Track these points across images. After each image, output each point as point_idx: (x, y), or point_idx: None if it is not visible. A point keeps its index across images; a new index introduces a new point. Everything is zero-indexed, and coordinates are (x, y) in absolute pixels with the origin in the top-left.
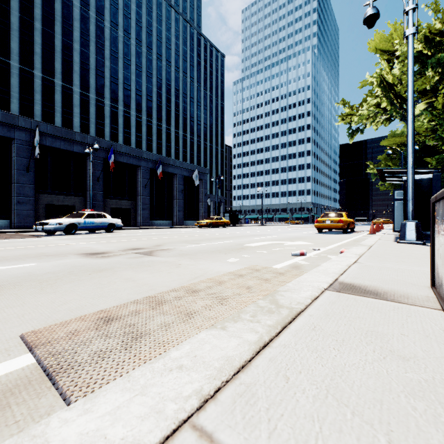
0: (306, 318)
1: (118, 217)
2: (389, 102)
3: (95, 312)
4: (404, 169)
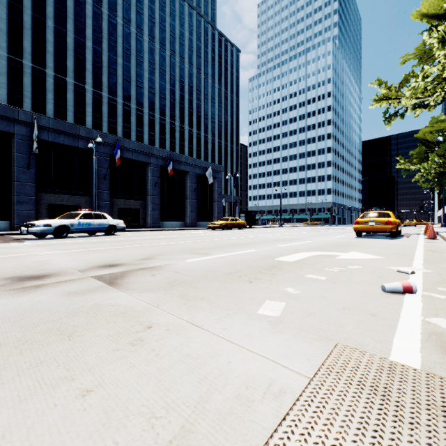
0: None
1: (126, 218)
2: None
3: None
4: None
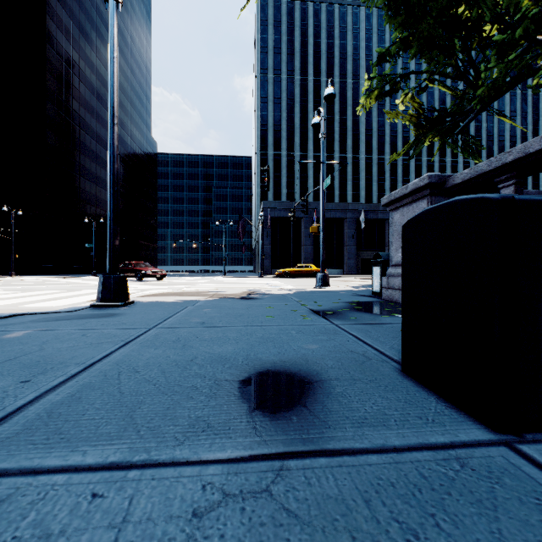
0: None
1: None
2: None
3: None
4: None
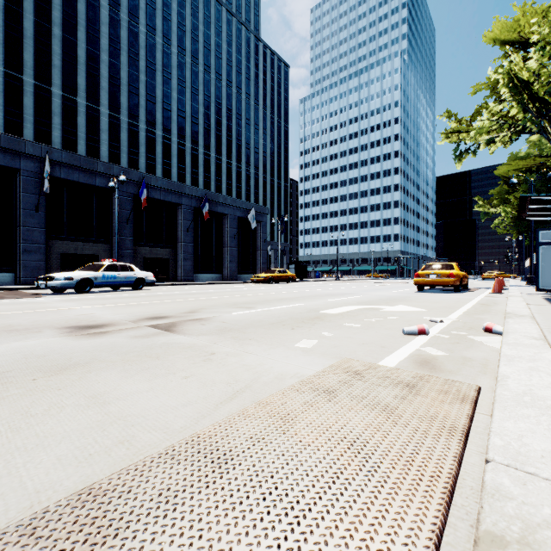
0: None
1: (153, 270)
2: (521, 108)
3: None
4: None
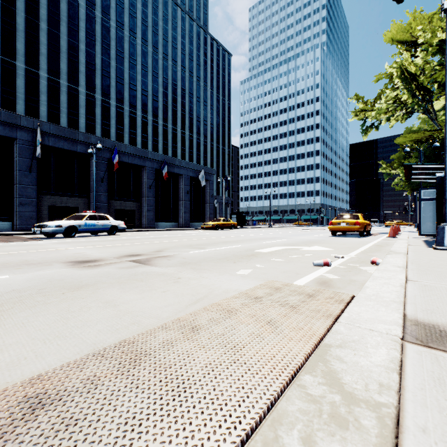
0: (421, 445)
1: (122, 219)
2: (410, 94)
3: (25, 381)
4: (438, 165)
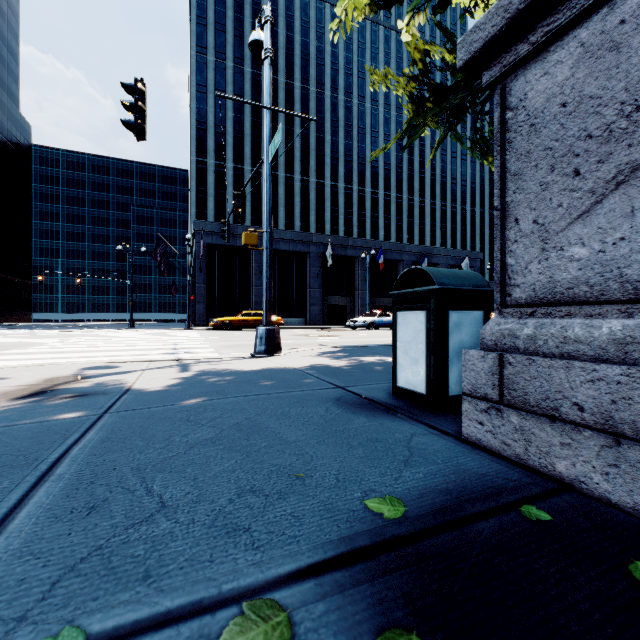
0: None
1: None
2: None
3: None
4: None
